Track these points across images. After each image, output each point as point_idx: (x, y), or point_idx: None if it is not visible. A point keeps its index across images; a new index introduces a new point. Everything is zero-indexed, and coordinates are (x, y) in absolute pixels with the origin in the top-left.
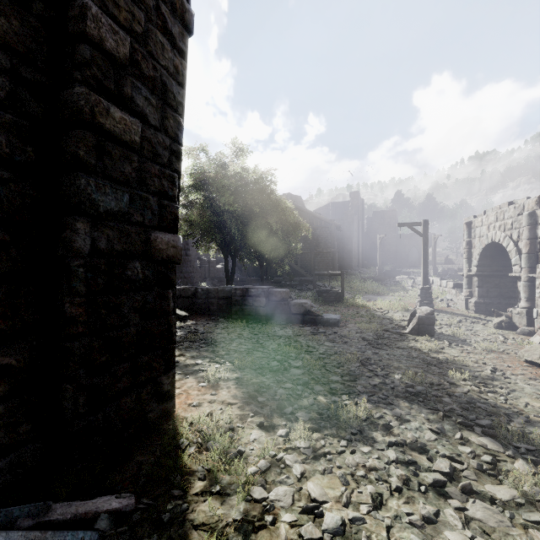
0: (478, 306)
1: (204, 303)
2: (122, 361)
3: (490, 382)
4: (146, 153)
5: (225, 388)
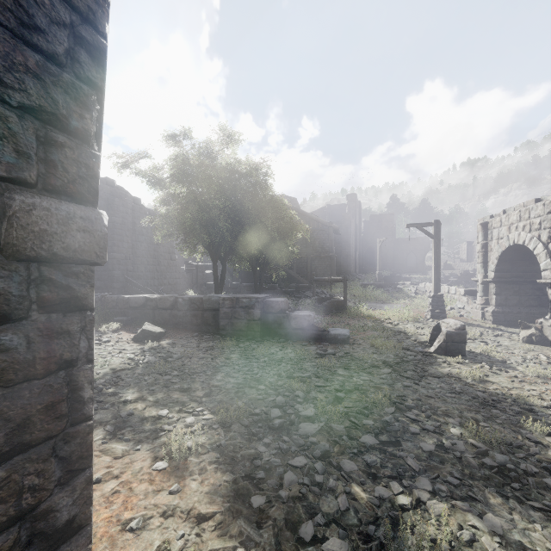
0: (496, 316)
1: (186, 315)
2: None
3: None
4: None
5: (197, 472)
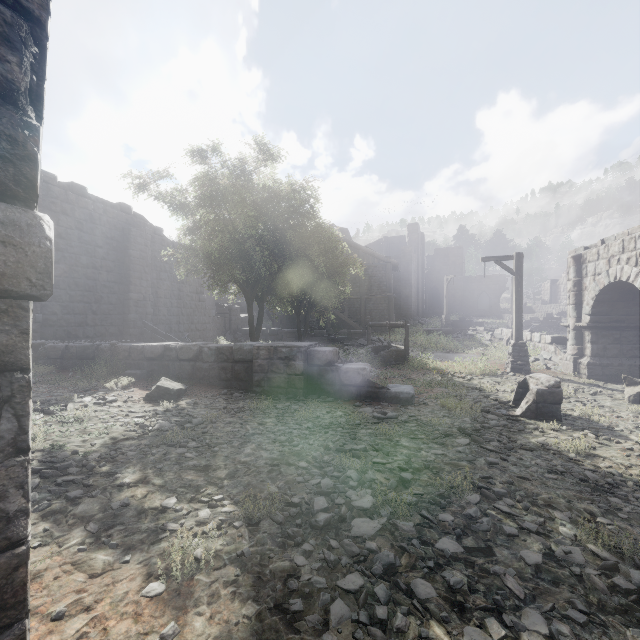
0: (592, 369)
1: (212, 368)
2: None
3: None
4: None
5: (205, 601)
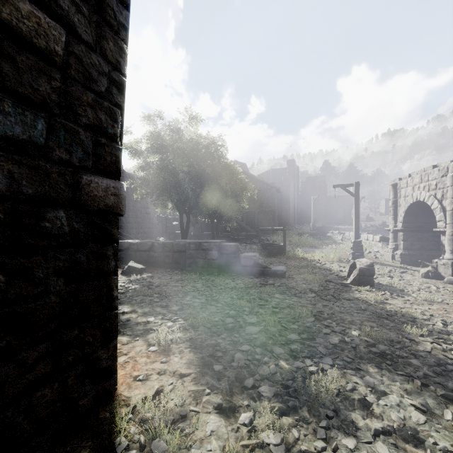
0: (404, 257)
1: (160, 256)
2: (36, 342)
3: (447, 337)
4: (74, 72)
5: (177, 353)
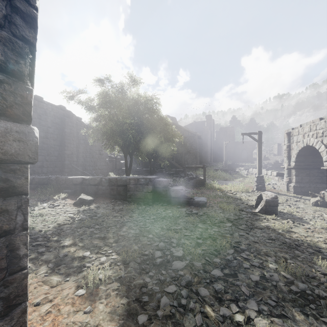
0: (296, 189)
1: (107, 189)
2: None
3: None
4: None
5: (104, 297)
